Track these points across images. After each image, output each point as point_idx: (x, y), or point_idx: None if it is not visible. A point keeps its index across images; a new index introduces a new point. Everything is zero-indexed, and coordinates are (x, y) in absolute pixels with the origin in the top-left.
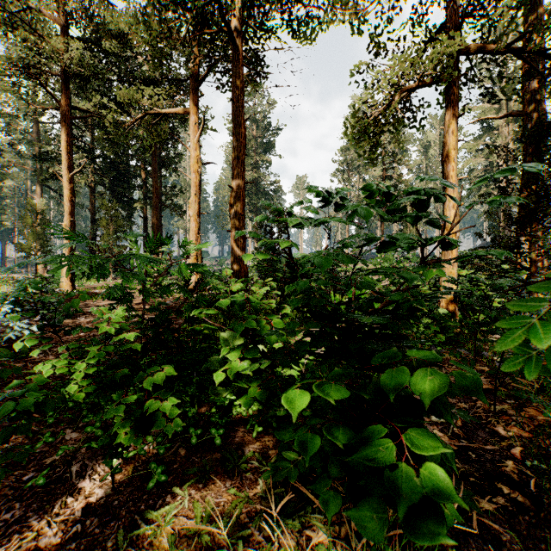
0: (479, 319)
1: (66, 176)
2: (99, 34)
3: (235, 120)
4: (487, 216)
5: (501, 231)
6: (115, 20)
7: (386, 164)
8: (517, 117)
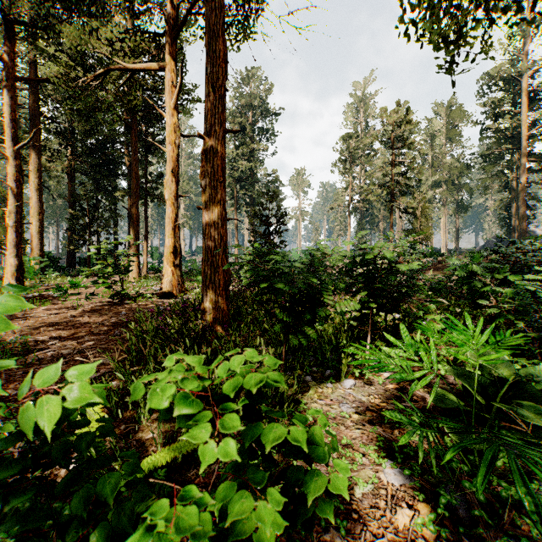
0: None
1: (11, 149)
2: None
3: (209, 29)
4: None
5: (517, 223)
6: None
7: (395, 148)
8: (536, 100)
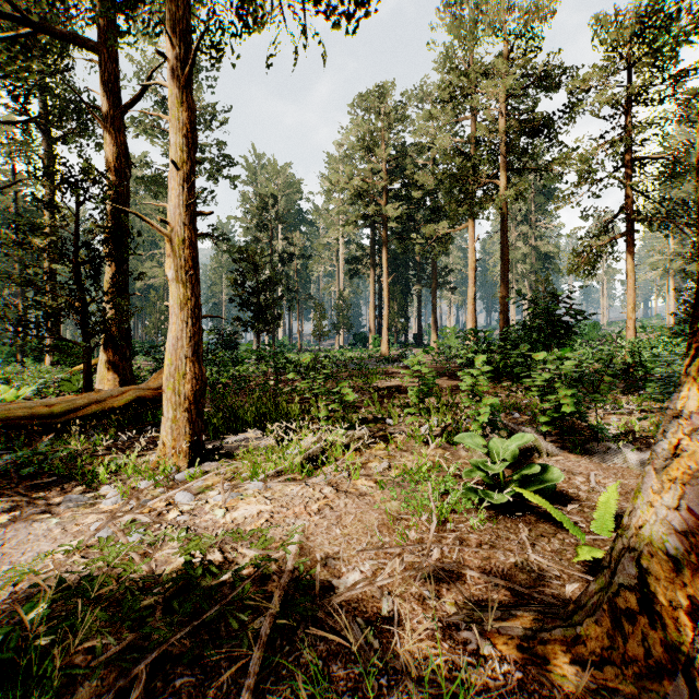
0: (589, 355)
1: (386, 281)
2: (403, 181)
3: (502, 252)
4: (686, 301)
5: None
6: (419, 179)
7: None
8: None
